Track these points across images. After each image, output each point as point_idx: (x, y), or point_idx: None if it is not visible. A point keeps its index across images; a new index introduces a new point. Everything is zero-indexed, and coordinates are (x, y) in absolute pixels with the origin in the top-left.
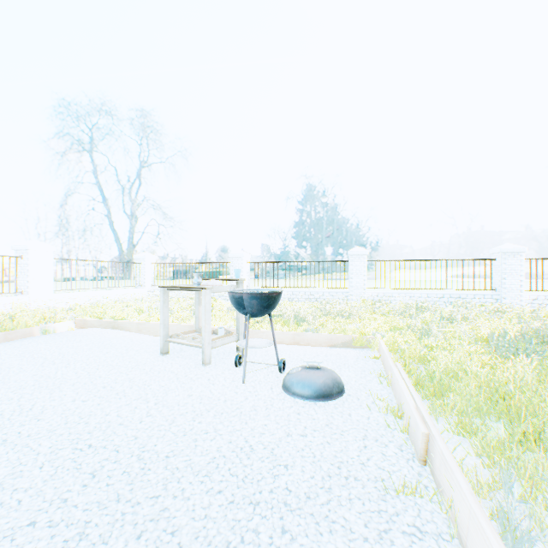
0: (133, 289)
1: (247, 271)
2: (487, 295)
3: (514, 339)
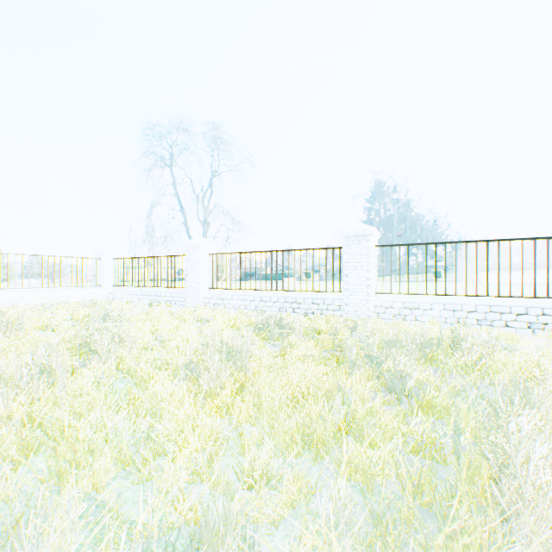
0: (81, 290)
1: (210, 266)
2: None
3: None
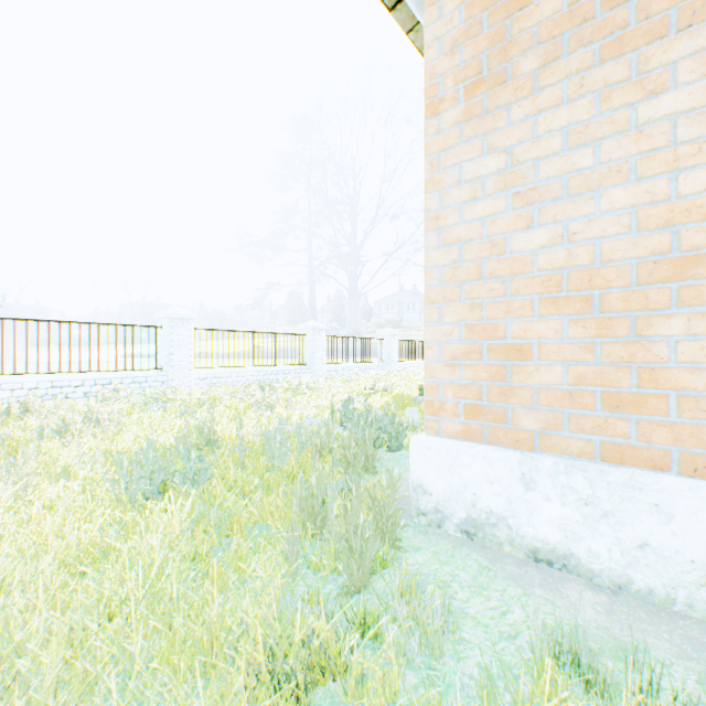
0: None
1: None
2: (153, 377)
3: (167, 455)
